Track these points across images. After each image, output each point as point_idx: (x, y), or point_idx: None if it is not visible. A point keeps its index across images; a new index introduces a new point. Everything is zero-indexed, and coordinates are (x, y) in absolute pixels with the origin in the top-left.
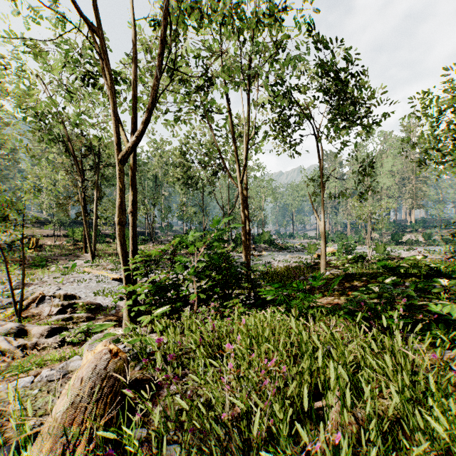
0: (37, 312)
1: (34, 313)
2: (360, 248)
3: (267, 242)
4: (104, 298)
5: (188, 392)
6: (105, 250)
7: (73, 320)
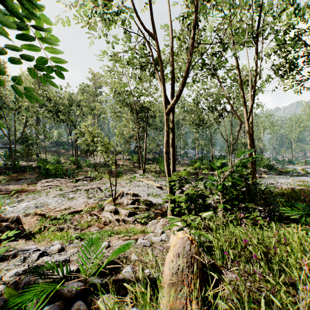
0: (121, 201)
1: (120, 202)
2: None
3: (267, 167)
4: (153, 198)
5: (247, 283)
6: (149, 168)
7: (139, 209)
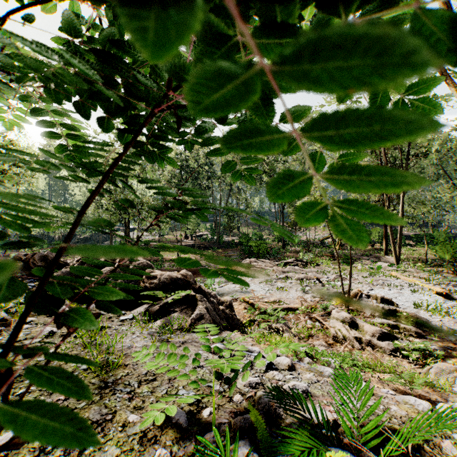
0: (359, 308)
1: (357, 308)
2: None
3: None
4: (429, 314)
5: None
6: (406, 254)
7: (399, 329)
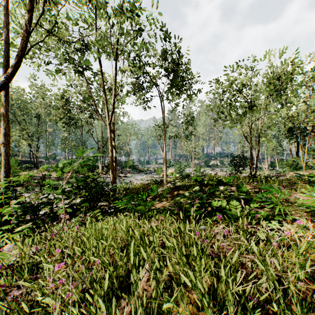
0: None
1: None
2: (188, 169)
3: (131, 167)
4: None
5: (31, 294)
6: None
7: None
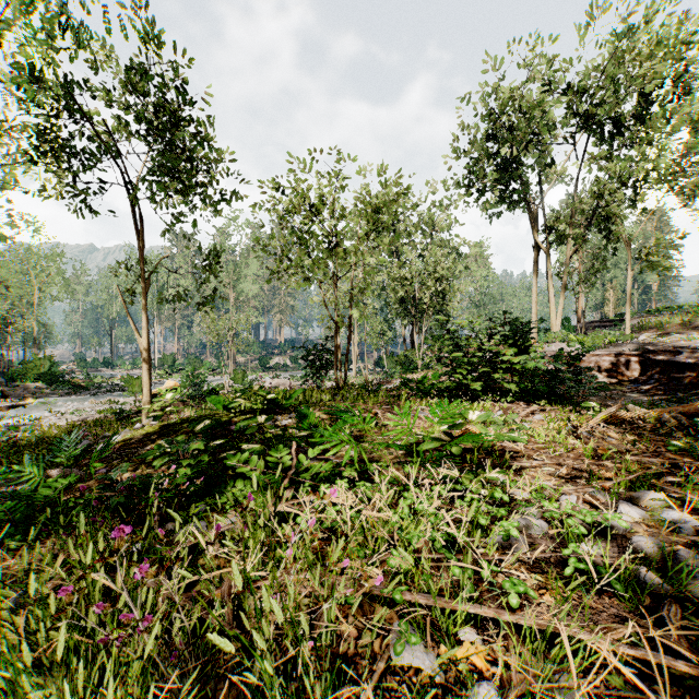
0: None
1: None
2: (220, 378)
3: (44, 378)
4: None
5: None
6: None
7: None
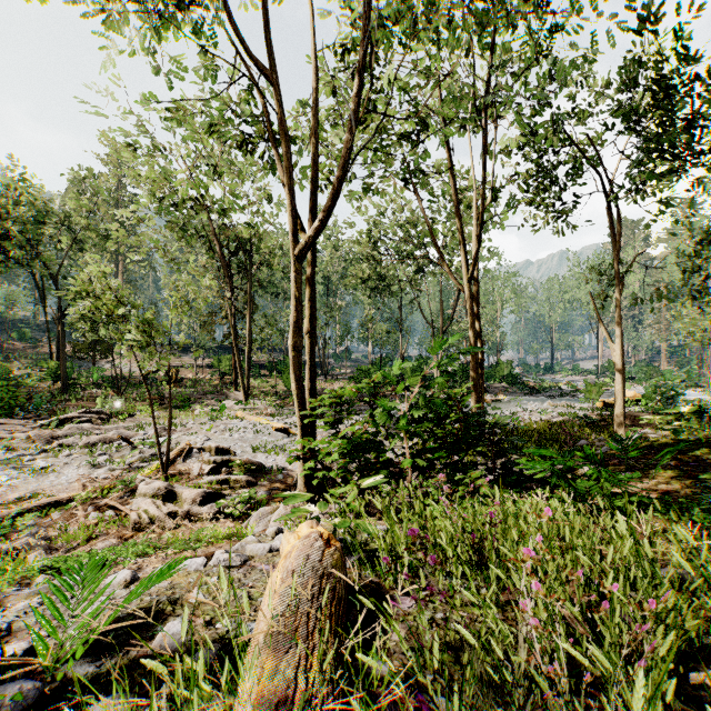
0: (185, 469)
1: (182, 470)
2: (691, 392)
3: (507, 379)
4: (266, 455)
5: (437, 614)
6: (260, 387)
7: (230, 484)
